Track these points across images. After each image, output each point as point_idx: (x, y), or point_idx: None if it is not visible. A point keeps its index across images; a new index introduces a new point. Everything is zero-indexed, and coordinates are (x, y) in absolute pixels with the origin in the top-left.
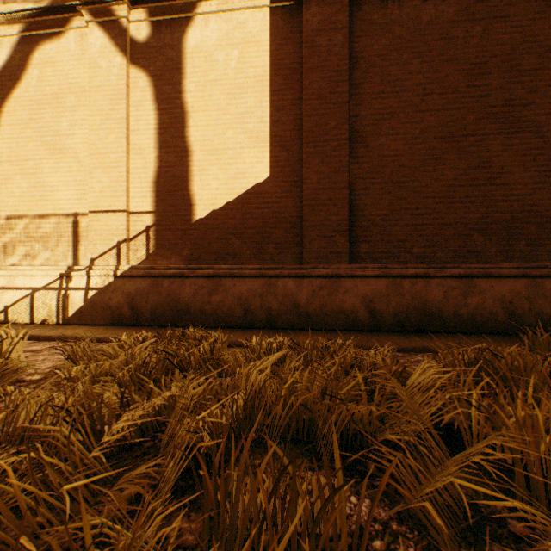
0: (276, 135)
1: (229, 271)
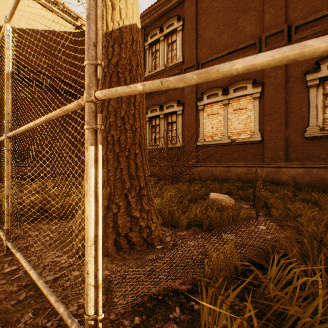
0: None
1: None
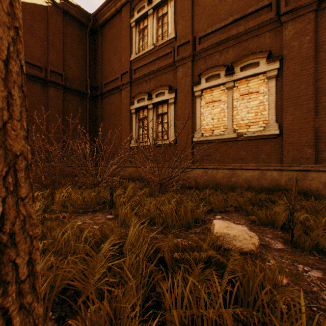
0: None
1: None
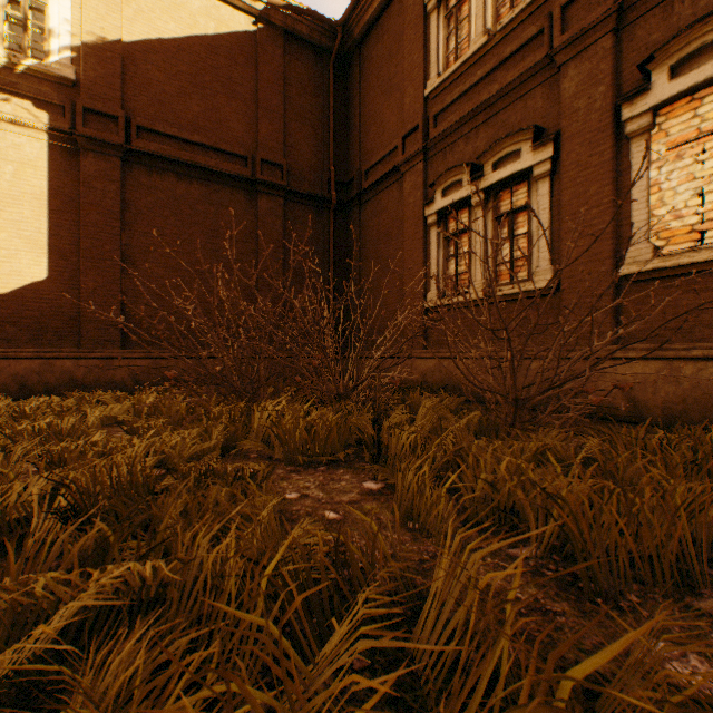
0: (56, 246)
1: (4, 354)
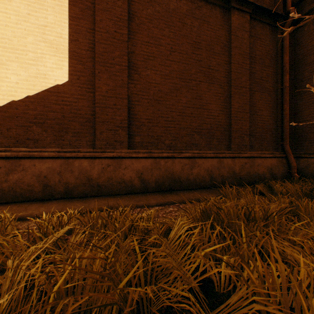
0: (74, 51)
1: (28, 153)
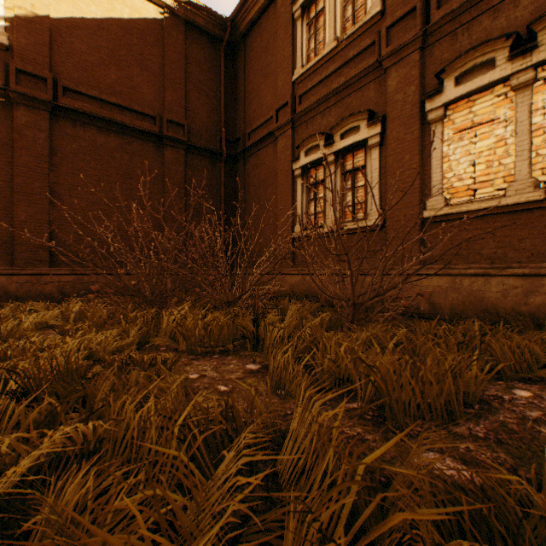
0: None
1: None
